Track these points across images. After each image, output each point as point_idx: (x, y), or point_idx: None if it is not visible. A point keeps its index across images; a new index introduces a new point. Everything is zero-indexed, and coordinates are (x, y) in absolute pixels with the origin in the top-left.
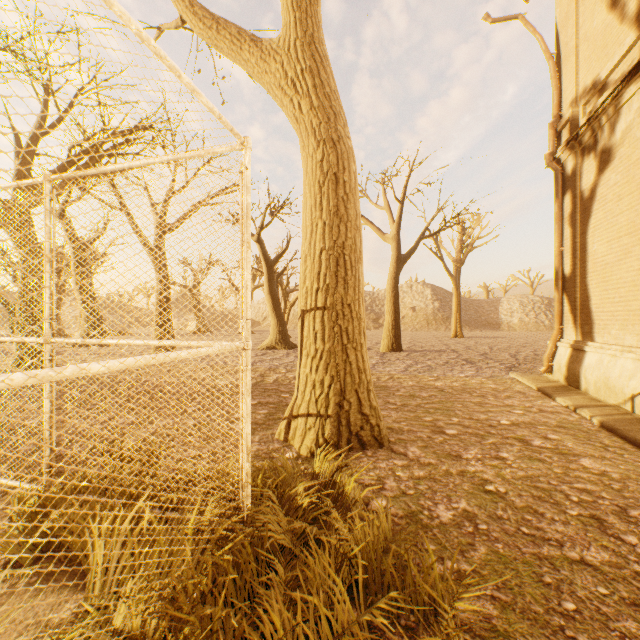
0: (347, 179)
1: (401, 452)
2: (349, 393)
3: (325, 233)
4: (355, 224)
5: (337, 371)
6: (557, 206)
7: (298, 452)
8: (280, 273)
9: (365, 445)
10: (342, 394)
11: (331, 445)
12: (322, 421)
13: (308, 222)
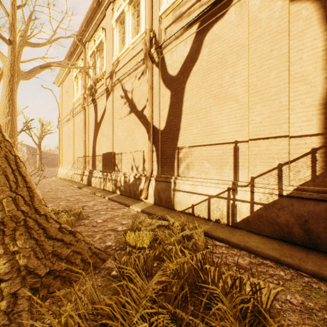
0: None
1: None
2: None
3: None
4: None
5: None
6: (59, 137)
7: None
8: None
9: None
10: None
11: None
12: None
13: None
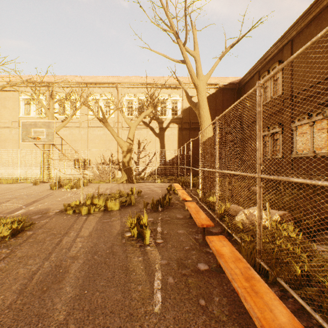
0: None
1: None
2: None
3: None
4: None
5: None
6: None
7: None
8: None
9: None
10: None
11: None
12: None
13: None
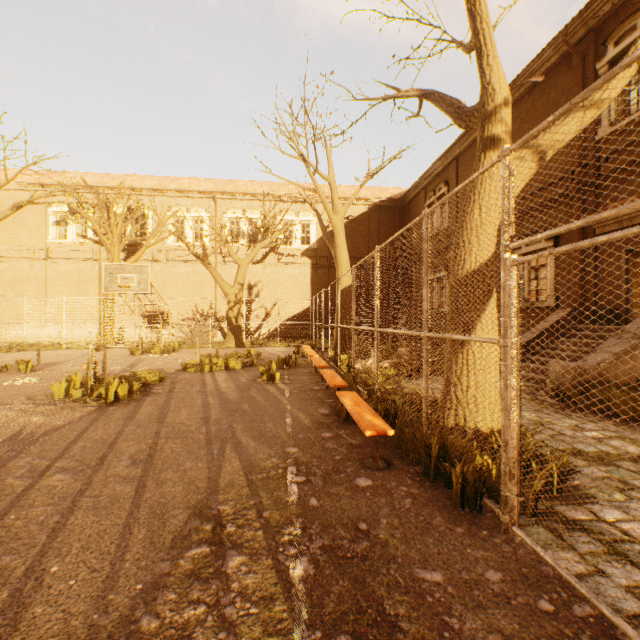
0: None
1: None
2: None
3: None
4: None
5: None
6: None
7: None
8: None
9: None
10: None
11: None
12: None
13: None
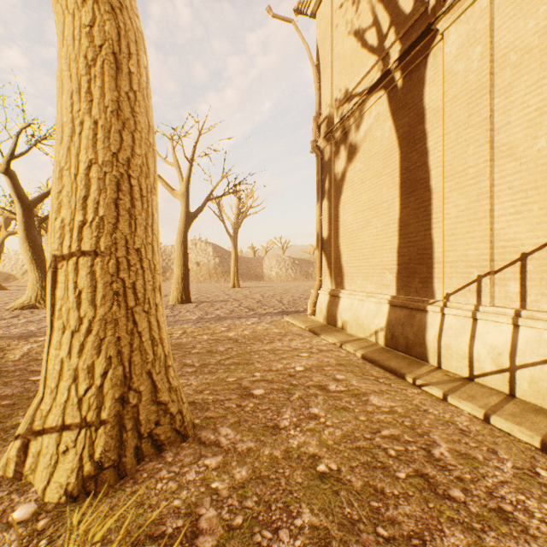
0: (135, 70)
1: (212, 441)
2: (138, 378)
3: (97, 138)
4: (147, 138)
5: (118, 349)
6: (319, 183)
7: (41, 498)
8: (45, 218)
9: (163, 446)
10: (127, 382)
11: (107, 469)
12: (90, 433)
13: (66, 116)
